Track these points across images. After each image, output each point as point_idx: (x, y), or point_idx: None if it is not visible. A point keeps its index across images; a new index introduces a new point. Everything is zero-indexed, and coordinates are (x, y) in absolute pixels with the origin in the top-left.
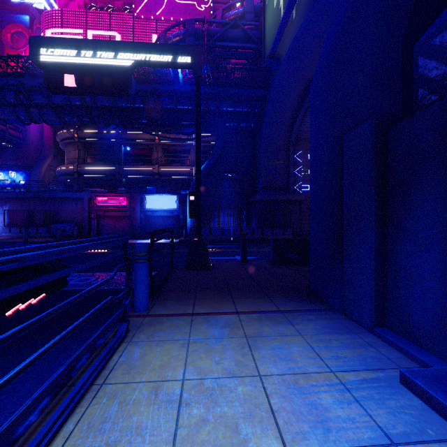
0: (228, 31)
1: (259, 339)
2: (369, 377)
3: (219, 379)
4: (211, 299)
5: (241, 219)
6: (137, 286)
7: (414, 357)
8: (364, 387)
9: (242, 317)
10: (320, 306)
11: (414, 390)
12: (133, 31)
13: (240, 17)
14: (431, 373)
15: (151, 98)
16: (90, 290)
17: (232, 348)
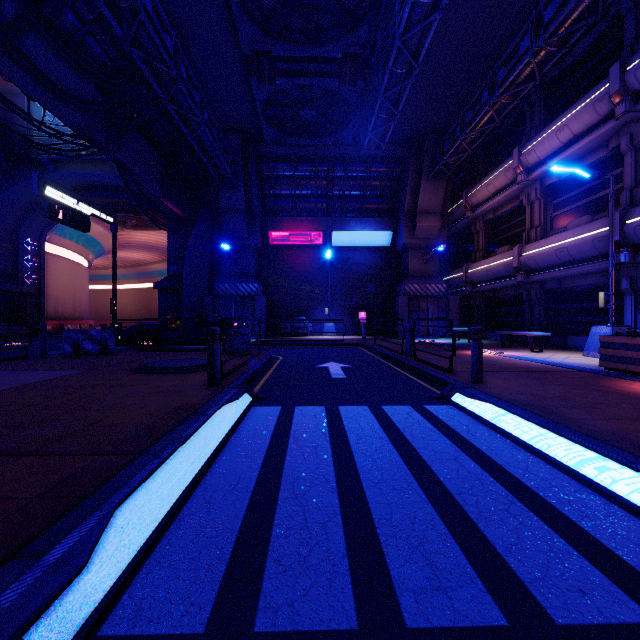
0: None
1: None
2: None
3: None
4: None
5: None
6: None
7: None
8: None
9: None
10: None
11: None
12: None
13: None
14: None
15: None
16: None
17: None
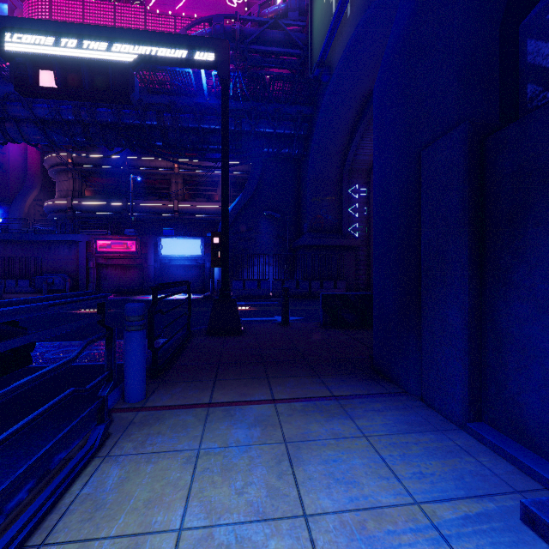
0: (266, 32)
1: (304, 445)
2: (473, 512)
3: (240, 526)
4: (238, 380)
5: (282, 269)
6: (129, 364)
7: (533, 472)
8: (470, 532)
9: (280, 408)
10: (388, 387)
11: (548, 538)
12: (145, 28)
13: (281, 15)
14: None
15: (167, 113)
16: (21, 385)
17: (264, 464)
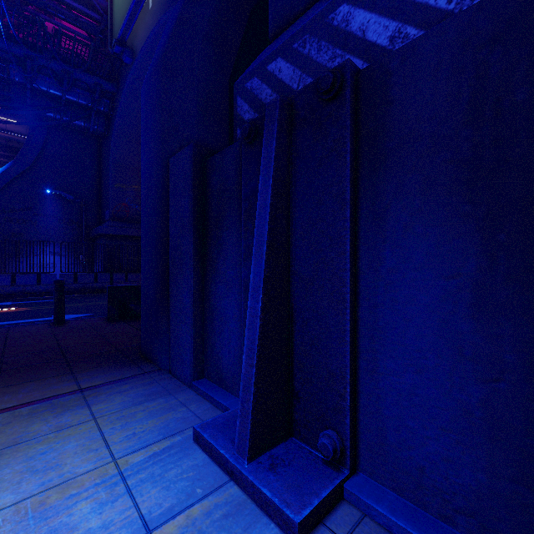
0: None
1: (10, 450)
2: (161, 448)
3: None
4: None
5: (78, 260)
6: None
7: (219, 404)
8: (149, 465)
9: None
10: (145, 368)
11: (202, 445)
12: None
13: None
14: (223, 418)
15: None
16: None
17: None
